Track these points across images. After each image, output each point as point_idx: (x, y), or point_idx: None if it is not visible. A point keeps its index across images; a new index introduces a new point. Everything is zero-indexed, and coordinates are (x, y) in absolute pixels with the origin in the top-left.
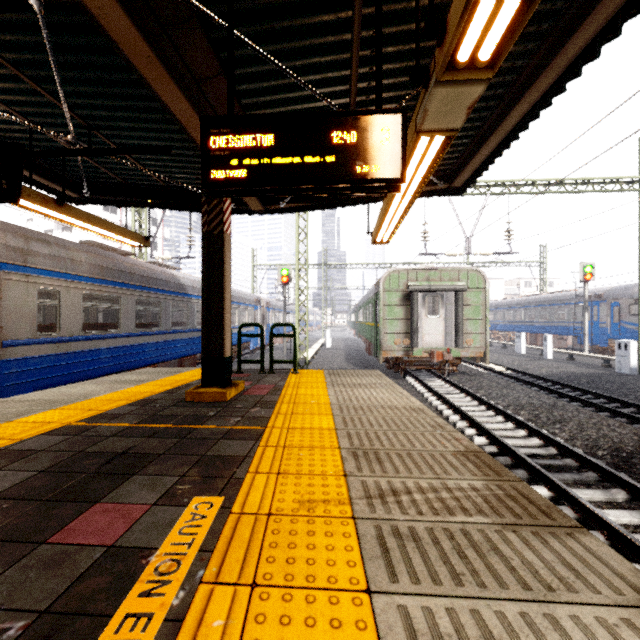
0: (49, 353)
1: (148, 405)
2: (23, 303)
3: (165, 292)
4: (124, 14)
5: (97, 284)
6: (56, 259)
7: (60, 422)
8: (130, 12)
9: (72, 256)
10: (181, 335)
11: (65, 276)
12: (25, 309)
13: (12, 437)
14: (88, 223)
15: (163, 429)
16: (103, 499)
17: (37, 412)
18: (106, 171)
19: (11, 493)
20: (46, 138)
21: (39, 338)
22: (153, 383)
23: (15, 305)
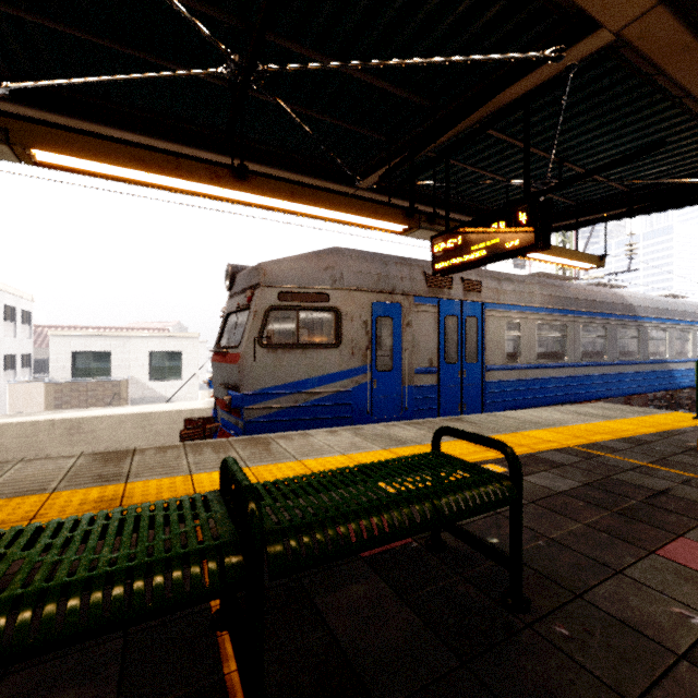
0: (513, 378)
1: (643, 445)
2: (497, 335)
3: (611, 316)
4: (671, 17)
5: (547, 313)
6: (517, 294)
7: (558, 443)
8: (680, 10)
9: (528, 289)
10: (629, 367)
11: (523, 309)
12: (498, 340)
13: (529, 446)
14: (550, 255)
15: (695, 479)
16: (684, 535)
17: (529, 429)
18: (559, 199)
19: (575, 495)
20: (512, 188)
21: (506, 365)
22: (625, 421)
23: (492, 337)
